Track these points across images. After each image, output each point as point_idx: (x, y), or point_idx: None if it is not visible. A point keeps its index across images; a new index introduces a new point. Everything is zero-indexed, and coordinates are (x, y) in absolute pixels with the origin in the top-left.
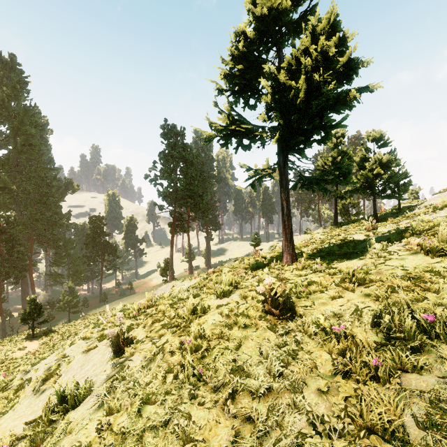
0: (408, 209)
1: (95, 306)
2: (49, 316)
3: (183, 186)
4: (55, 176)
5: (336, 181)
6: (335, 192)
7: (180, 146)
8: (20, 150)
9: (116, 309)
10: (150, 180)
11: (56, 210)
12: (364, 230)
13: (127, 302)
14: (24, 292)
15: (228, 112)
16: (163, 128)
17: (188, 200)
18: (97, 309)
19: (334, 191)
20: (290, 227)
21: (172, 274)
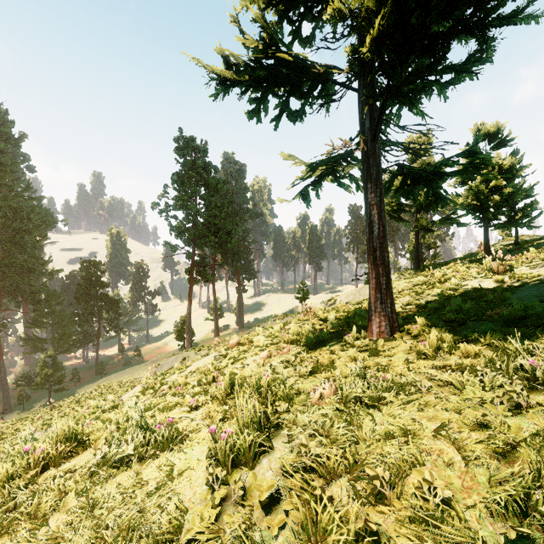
0: (535, 244)
1: (89, 381)
2: (22, 395)
3: (204, 220)
4: (34, 207)
5: (475, 172)
6: (419, 221)
7: (201, 165)
8: None
9: (19, 438)
10: (160, 211)
11: (33, 252)
12: (487, 274)
13: (129, 375)
14: None
15: (258, 21)
16: (177, 140)
17: (211, 237)
18: (90, 385)
19: (417, 220)
20: (385, 261)
21: (189, 338)
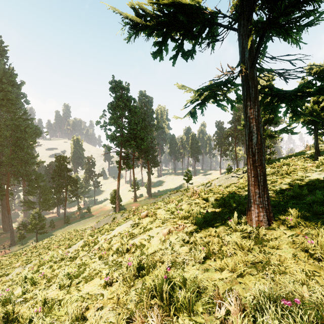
0: None
1: (60, 227)
2: (21, 236)
3: (127, 131)
4: (28, 124)
5: None
6: (266, 131)
7: (125, 98)
8: (0, 103)
9: None
10: (100, 126)
11: (28, 151)
12: (323, 168)
13: (83, 225)
14: (4, 215)
15: None
16: (111, 83)
17: (131, 142)
18: (60, 230)
19: (265, 130)
20: (262, 163)
21: (118, 203)
